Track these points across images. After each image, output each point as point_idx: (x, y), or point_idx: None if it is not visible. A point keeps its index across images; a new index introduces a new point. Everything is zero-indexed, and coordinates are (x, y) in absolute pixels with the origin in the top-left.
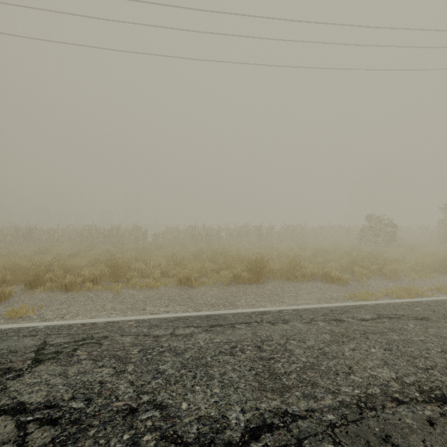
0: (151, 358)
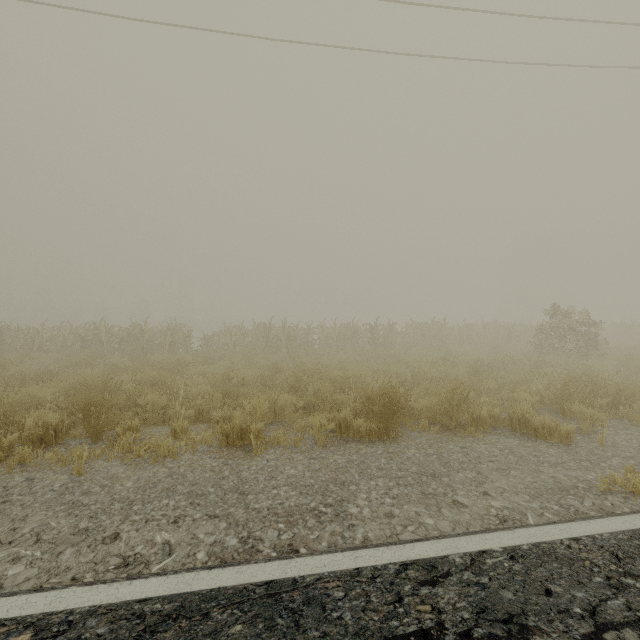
0: None
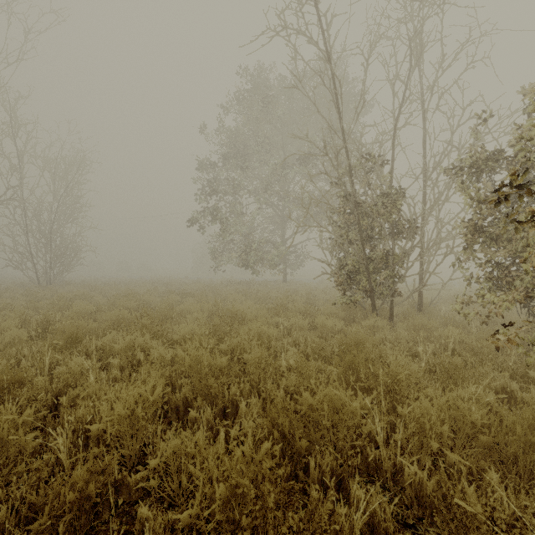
0: None
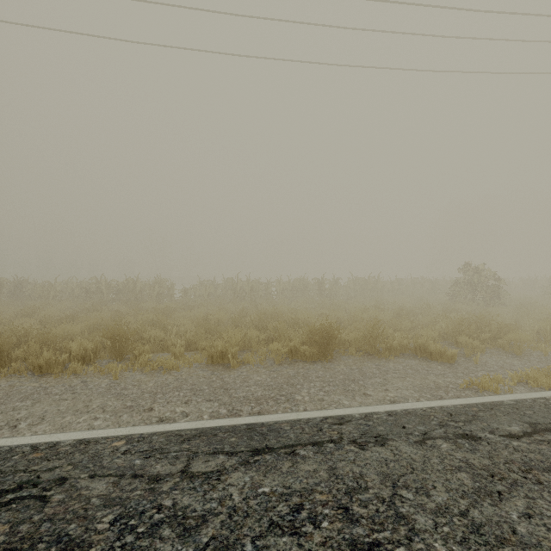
0: (132, 545)
